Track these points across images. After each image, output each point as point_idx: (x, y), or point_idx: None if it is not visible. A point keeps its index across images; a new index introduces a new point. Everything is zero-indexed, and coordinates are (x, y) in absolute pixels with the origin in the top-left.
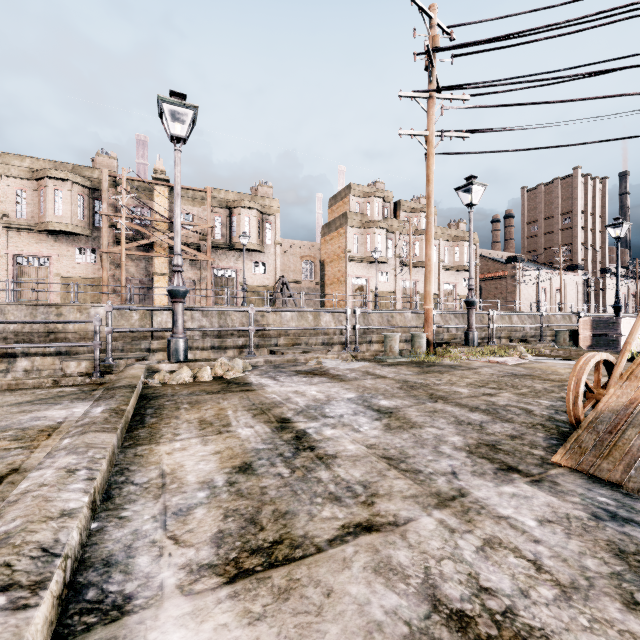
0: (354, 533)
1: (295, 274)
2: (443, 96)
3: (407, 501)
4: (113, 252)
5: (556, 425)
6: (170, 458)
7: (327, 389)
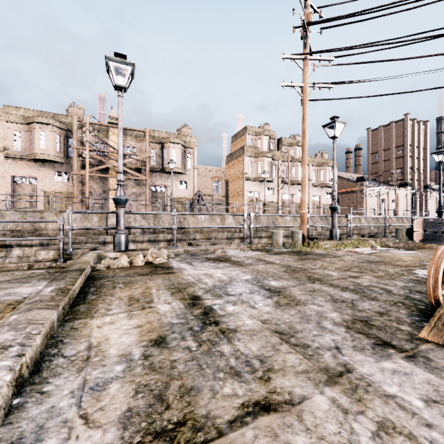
0: (253, 413)
1: (208, 190)
2: (314, 58)
3: (300, 377)
4: (80, 174)
5: (413, 303)
6: (99, 331)
7: (229, 272)
